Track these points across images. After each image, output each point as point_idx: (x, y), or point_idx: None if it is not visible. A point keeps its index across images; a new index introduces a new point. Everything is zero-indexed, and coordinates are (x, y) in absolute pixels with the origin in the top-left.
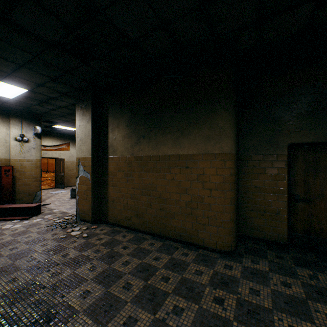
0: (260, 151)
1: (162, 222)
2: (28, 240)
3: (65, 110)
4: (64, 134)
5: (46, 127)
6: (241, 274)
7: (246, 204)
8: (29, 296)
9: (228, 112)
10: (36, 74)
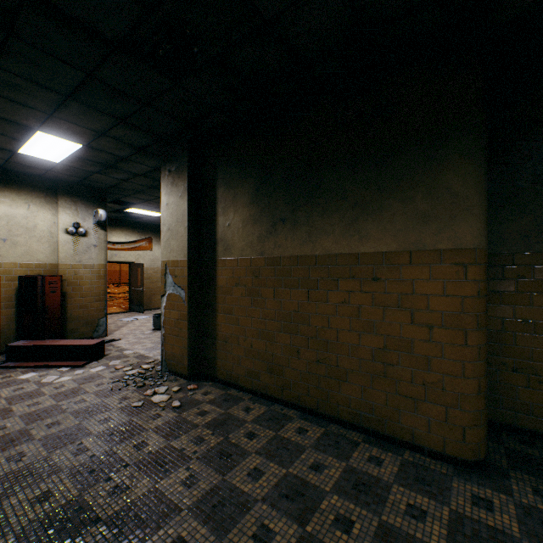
0: (537, 245)
1: (322, 386)
2: (79, 409)
3: (144, 180)
4: (144, 223)
5: (115, 213)
6: (522, 527)
7: (500, 356)
8: (67, 541)
9: (472, 159)
10: (92, 113)
